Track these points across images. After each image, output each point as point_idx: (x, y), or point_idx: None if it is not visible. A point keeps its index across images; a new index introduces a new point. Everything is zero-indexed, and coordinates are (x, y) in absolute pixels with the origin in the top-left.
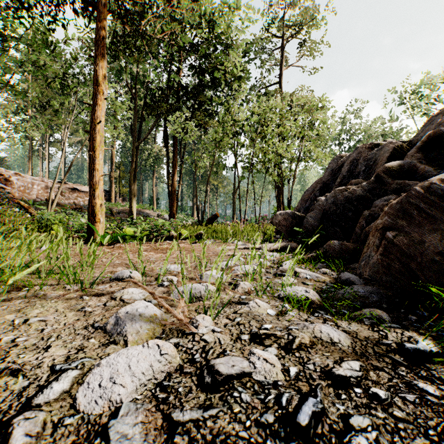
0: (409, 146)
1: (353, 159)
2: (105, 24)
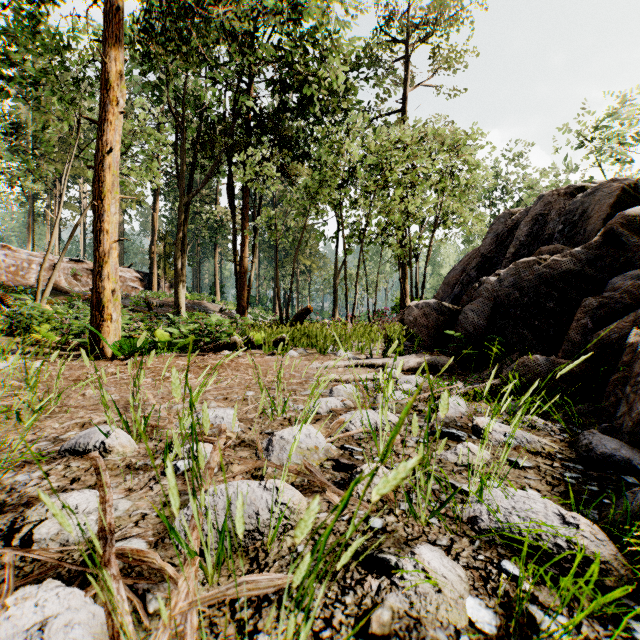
0: None
1: (536, 214)
2: None
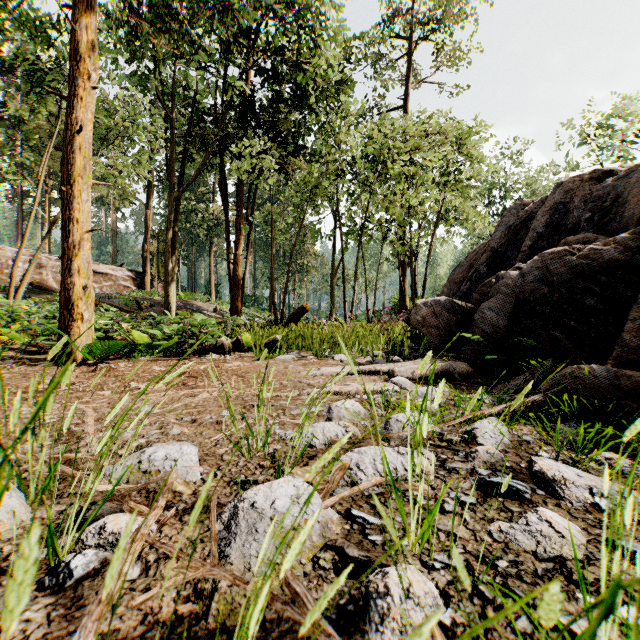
0: None
1: (556, 203)
2: None
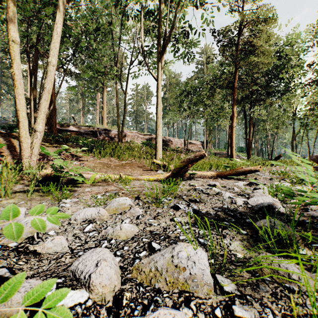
0: None
1: None
2: (235, 93)
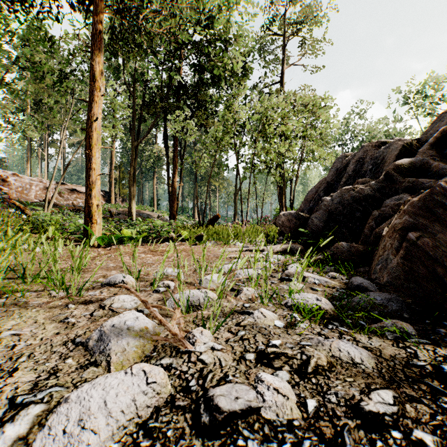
0: (419, 143)
1: (359, 157)
2: (102, 18)
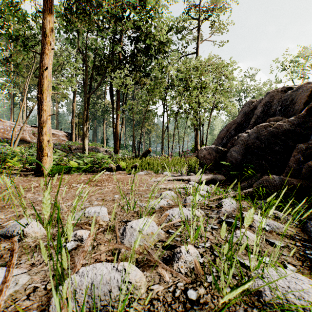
0: None
1: (266, 101)
2: None
